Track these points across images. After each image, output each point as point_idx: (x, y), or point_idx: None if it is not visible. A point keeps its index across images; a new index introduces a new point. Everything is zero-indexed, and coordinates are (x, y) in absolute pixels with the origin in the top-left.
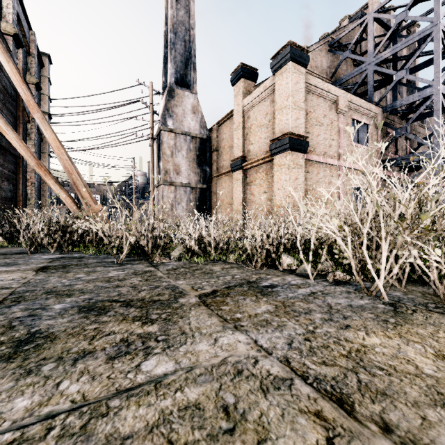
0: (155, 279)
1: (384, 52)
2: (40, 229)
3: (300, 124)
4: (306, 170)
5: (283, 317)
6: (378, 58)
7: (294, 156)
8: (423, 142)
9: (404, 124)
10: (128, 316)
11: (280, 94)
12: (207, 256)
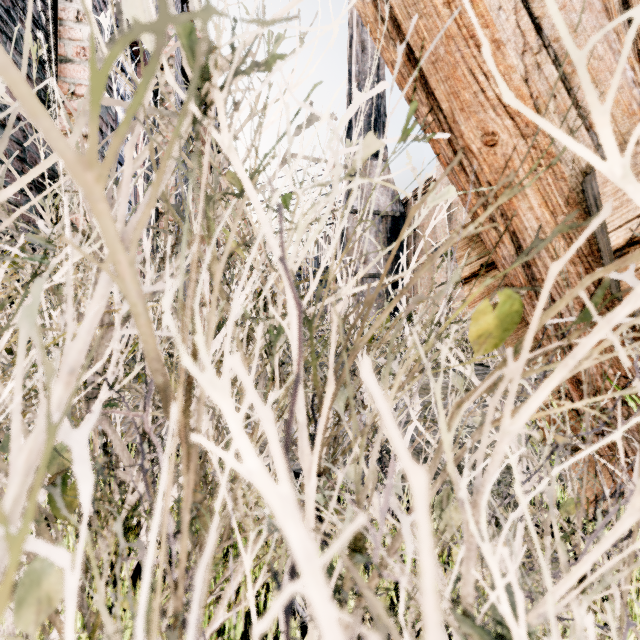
0: None
1: None
2: None
3: None
4: None
5: None
6: None
7: None
8: None
9: None
10: None
11: None
12: None
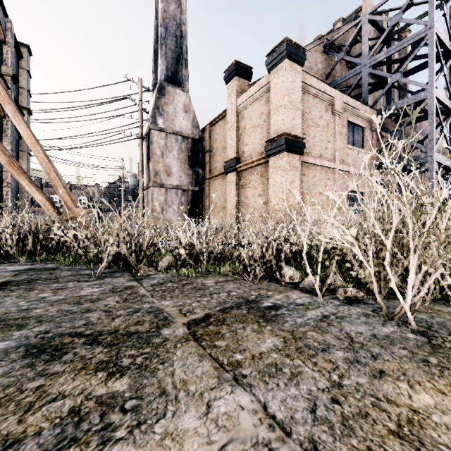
0: (136, 298)
1: (379, 54)
2: (8, 235)
3: (296, 124)
4: (302, 172)
5: (296, 358)
6: (373, 60)
7: (290, 158)
8: (417, 146)
9: (398, 128)
10: (90, 361)
11: (276, 93)
12: (199, 268)
